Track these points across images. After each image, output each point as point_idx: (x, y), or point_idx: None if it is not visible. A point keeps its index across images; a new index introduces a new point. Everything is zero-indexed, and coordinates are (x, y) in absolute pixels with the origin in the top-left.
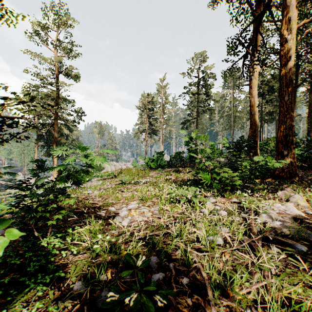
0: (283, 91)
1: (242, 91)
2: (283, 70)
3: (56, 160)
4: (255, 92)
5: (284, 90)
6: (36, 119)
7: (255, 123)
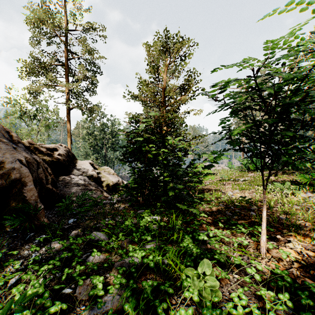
0: None
1: None
2: None
3: None
4: None
5: None
6: None
7: None
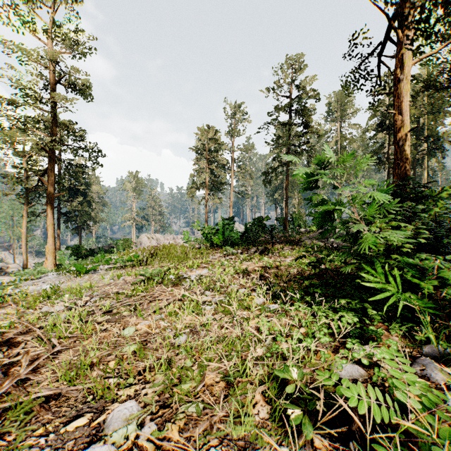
0: None
1: (354, 126)
2: None
3: (52, 231)
4: (406, 105)
5: None
6: (25, 164)
7: (406, 161)
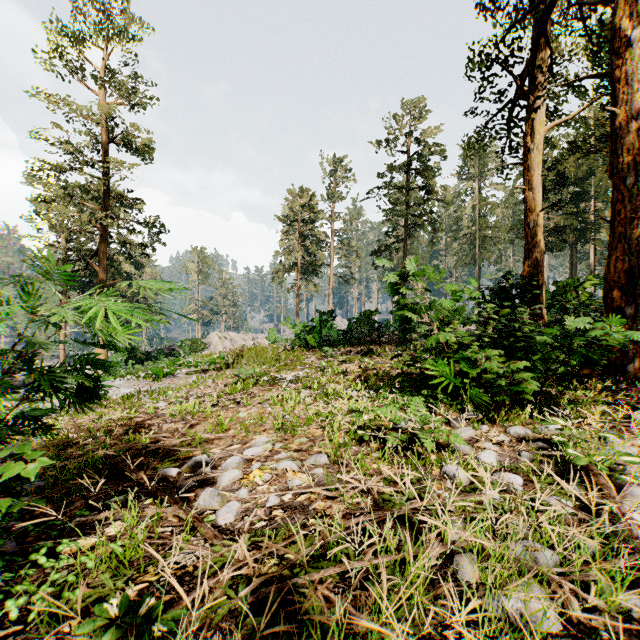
0: (623, 164)
1: (498, 185)
2: (623, 114)
3: None
4: (537, 180)
5: (627, 162)
6: (63, 242)
7: (537, 246)
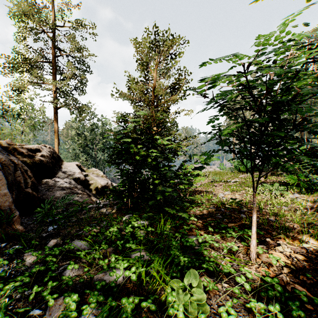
0: None
1: None
2: None
3: None
4: None
5: None
6: None
7: None
